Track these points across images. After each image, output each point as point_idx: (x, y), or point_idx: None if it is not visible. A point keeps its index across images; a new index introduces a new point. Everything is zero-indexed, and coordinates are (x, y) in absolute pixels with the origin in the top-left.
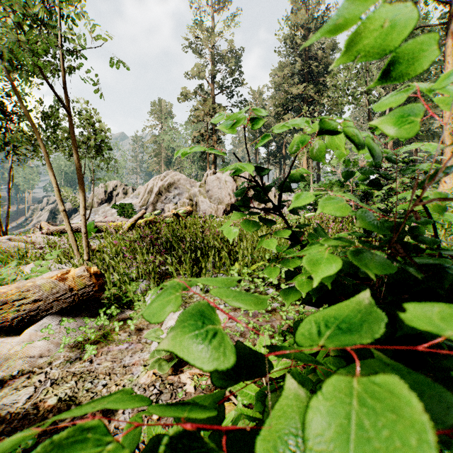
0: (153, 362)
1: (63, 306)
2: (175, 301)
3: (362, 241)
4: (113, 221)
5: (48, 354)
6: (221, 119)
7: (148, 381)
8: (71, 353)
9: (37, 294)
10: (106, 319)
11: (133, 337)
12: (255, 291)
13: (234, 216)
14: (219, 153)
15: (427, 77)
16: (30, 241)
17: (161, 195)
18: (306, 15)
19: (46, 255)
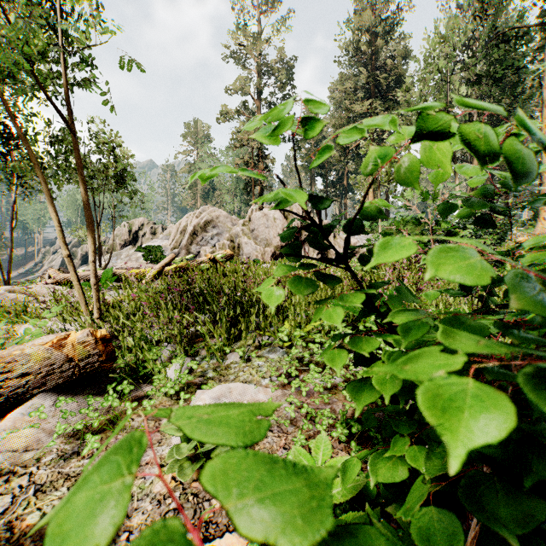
0: (173, 461)
1: (61, 380)
2: (115, 505)
3: (501, 325)
4: (137, 267)
5: (37, 447)
6: (257, 123)
7: (164, 490)
8: (67, 445)
9: (26, 365)
10: (116, 398)
11: (150, 423)
12: (310, 361)
13: (278, 270)
14: (253, 176)
15: (520, 91)
16: (33, 293)
17: (196, 236)
18: (372, 17)
19: (44, 313)
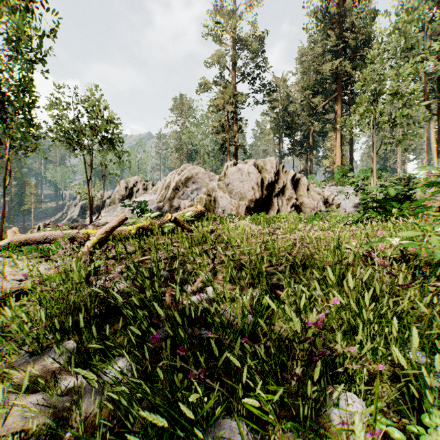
0: None
1: None
2: None
3: None
4: None
5: None
6: None
7: None
8: None
9: None
10: None
11: None
12: None
13: None
14: None
15: None
16: None
17: (178, 190)
18: None
19: None
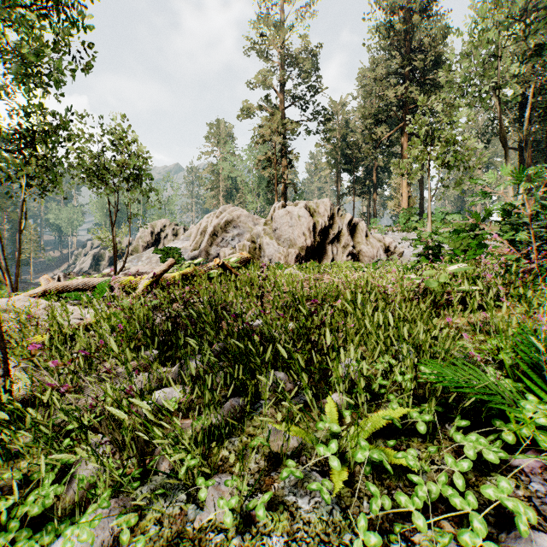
0: None
1: None
2: None
3: None
4: (148, 271)
5: None
6: None
7: None
8: None
9: None
10: None
11: None
12: None
13: None
14: None
15: None
16: None
17: (216, 236)
18: None
19: None
